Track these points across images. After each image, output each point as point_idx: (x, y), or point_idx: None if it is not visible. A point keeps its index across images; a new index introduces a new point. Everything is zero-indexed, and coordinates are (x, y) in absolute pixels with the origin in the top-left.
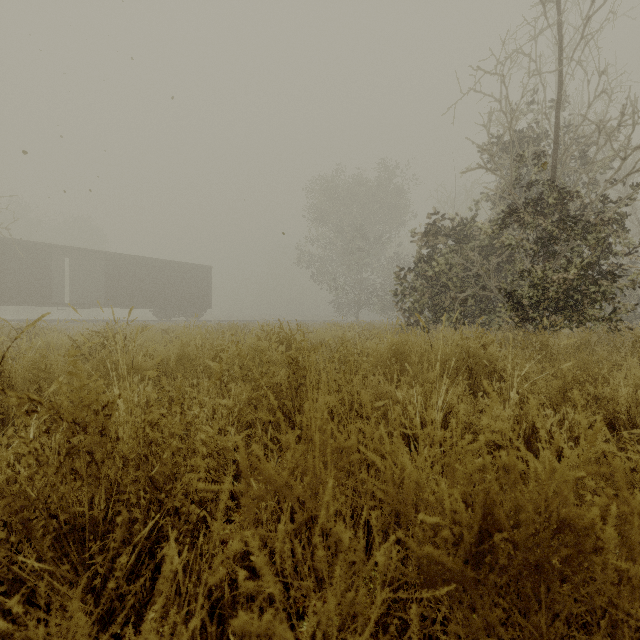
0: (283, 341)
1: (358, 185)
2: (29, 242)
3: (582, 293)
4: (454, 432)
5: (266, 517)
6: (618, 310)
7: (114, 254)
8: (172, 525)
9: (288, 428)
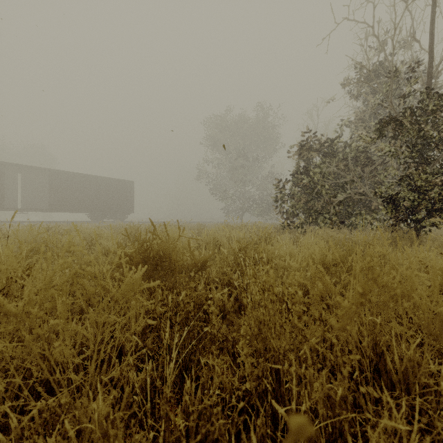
0: (157, 252)
1: (242, 122)
2: None
3: None
4: None
5: None
6: None
7: (56, 171)
8: None
9: None
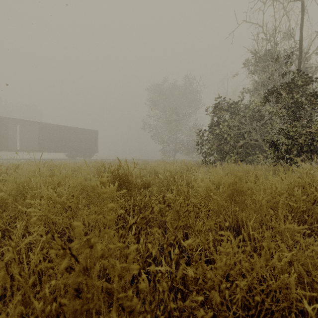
0: (121, 176)
1: (175, 88)
2: None
3: None
4: None
5: None
6: None
7: (44, 123)
8: None
9: None
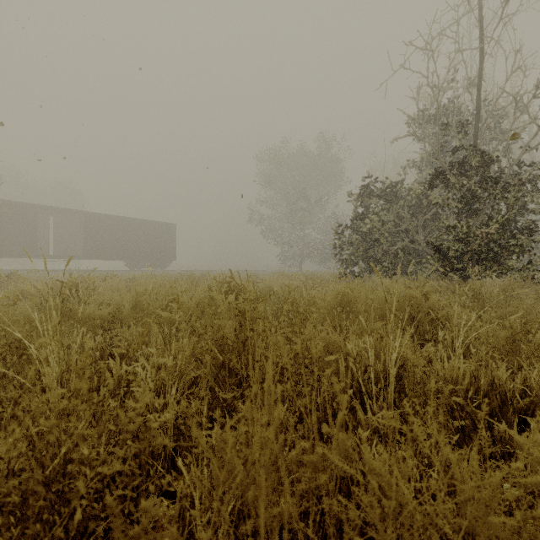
0: (234, 290)
1: (301, 155)
2: (17, 203)
3: (502, 246)
4: (487, 455)
5: (201, 516)
6: (534, 261)
7: (92, 213)
8: (76, 537)
9: (233, 387)
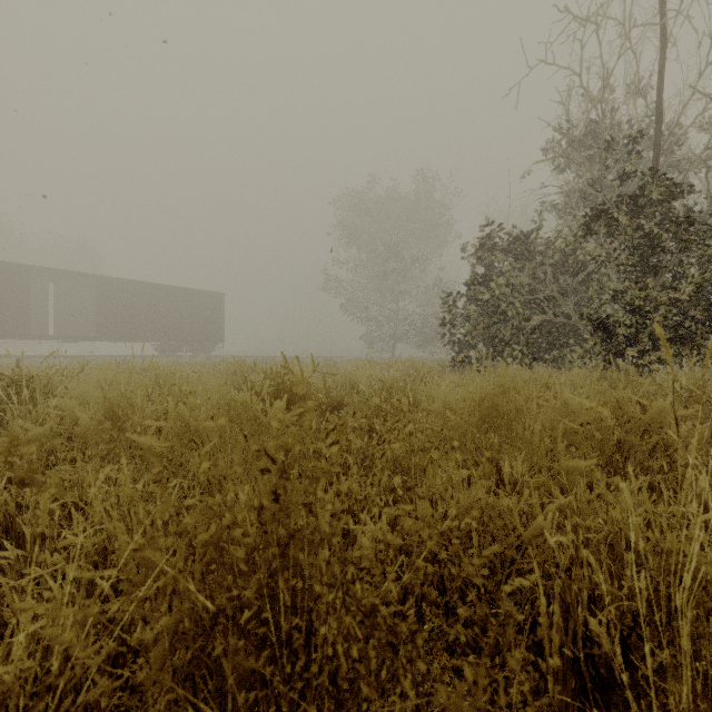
0: (289, 388)
1: (394, 200)
2: (2, 262)
3: (697, 319)
4: None
5: None
6: None
7: (107, 278)
8: None
9: None
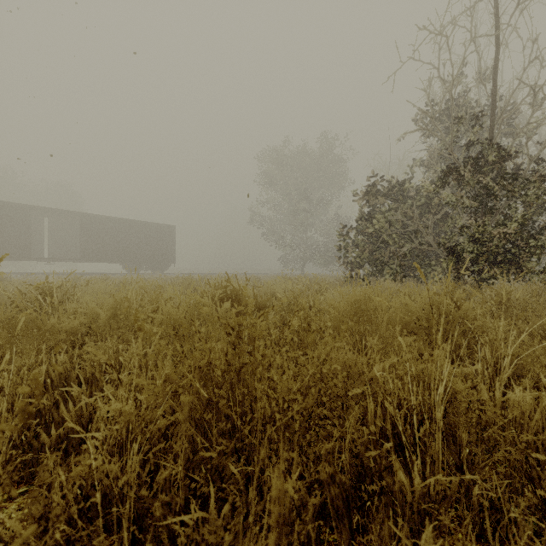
0: (231, 296)
1: (303, 155)
2: (10, 203)
3: (520, 247)
4: None
5: None
6: None
7: (88, 214)
8: None
9: (222, 441)
